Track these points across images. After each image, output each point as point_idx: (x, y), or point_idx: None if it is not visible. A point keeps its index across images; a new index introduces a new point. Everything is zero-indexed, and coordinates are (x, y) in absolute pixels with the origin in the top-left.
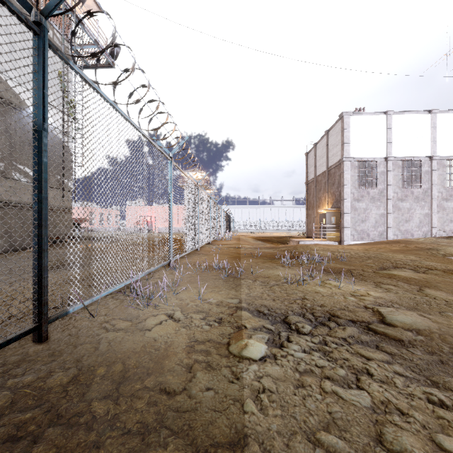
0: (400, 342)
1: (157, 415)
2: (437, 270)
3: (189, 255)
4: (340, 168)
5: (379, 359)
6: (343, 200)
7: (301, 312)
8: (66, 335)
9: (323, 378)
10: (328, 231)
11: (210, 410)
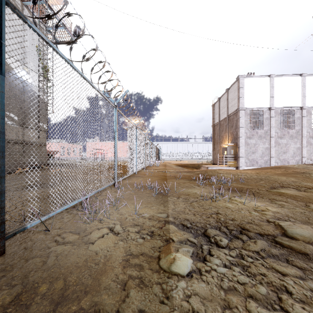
0: (305, 255)
1: None
2: None
3: (129, 177)
4: (237, 115)
5: (292, 275)
6: (239, 138)
7: (217, 226)
8: (21, 248)
9: (247, 297)
10: (228, 160)
11: None
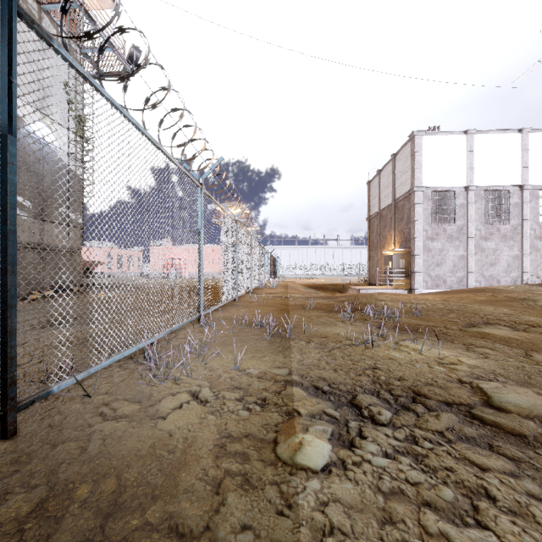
0: (521, 438)
1: None
2: (541, 328)
3: (224, 307)
4: (410, 199)
5: (498, 470)
6: (414, 239)
7: (374, 389)
8: (44, 426)
9: (421, 505)
10: (395, 277)
11: None
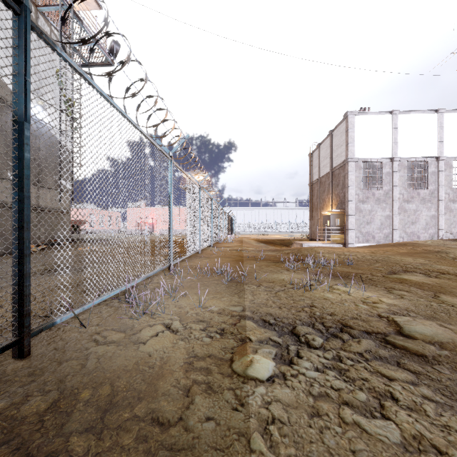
0: (423, 357)
1: (147, 454)
2: (450, 274)
3: (190, 258)
4: (345, 168)
5: (402, 380)
6: (348, 202)
7: (311, 322)
8: (51, 349)
9: (341, 404)
10: (332, 233)
11: (210, 448)
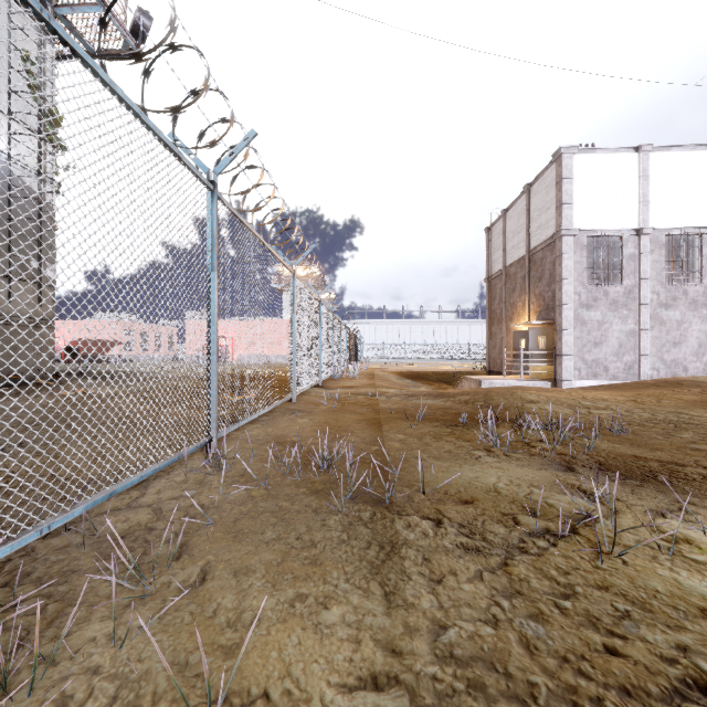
0: None
1: None
2: None
3: (270, 416)
4: (555, 248)
5: None
6: (561, 306)
7: None
8: None
9: None
10: (532, 362)
11: None
